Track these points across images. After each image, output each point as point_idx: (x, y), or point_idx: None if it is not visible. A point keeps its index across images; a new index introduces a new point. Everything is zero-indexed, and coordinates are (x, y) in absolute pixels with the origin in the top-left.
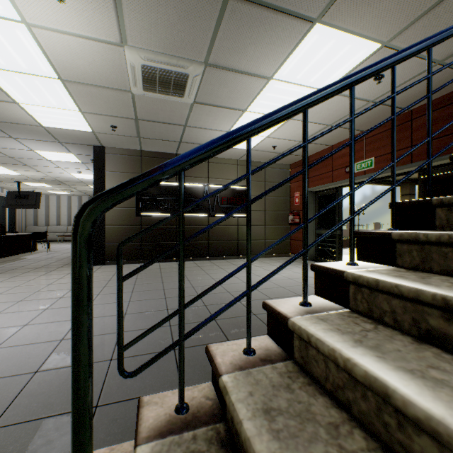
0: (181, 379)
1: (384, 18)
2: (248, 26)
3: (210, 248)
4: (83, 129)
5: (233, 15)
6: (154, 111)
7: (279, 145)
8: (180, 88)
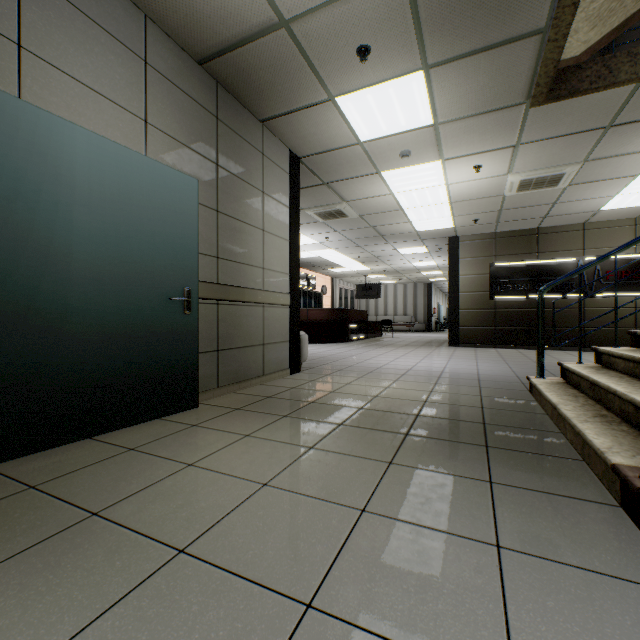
0: (579, 352)
1: None
2: (631, 132)
3: (586, 336)
4: (446, 227)
5: (613, 133)
6: (521, 201)
7: None
8: (553, 182)
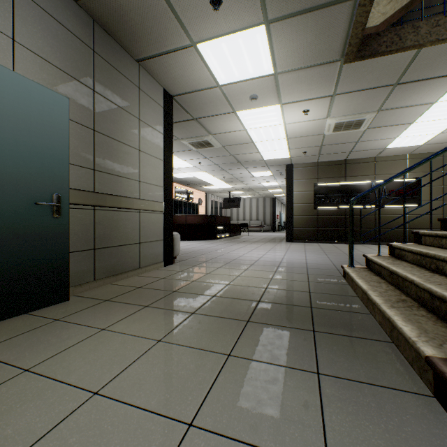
0: (378, 247)
1: None
2: (411, 89)
3: (377, 234)
4: (285, 157)
5: (399, 90)
6: (335, 139)
7: None
8: (357, 125)
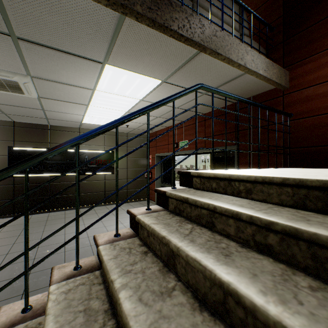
0: None
1: (153, 68)
2: (50, 58)
3: (81, 199)
4: None
5: (30, 50)
6: (5, 99)
7: (131, 124)
8: (16, 88)
